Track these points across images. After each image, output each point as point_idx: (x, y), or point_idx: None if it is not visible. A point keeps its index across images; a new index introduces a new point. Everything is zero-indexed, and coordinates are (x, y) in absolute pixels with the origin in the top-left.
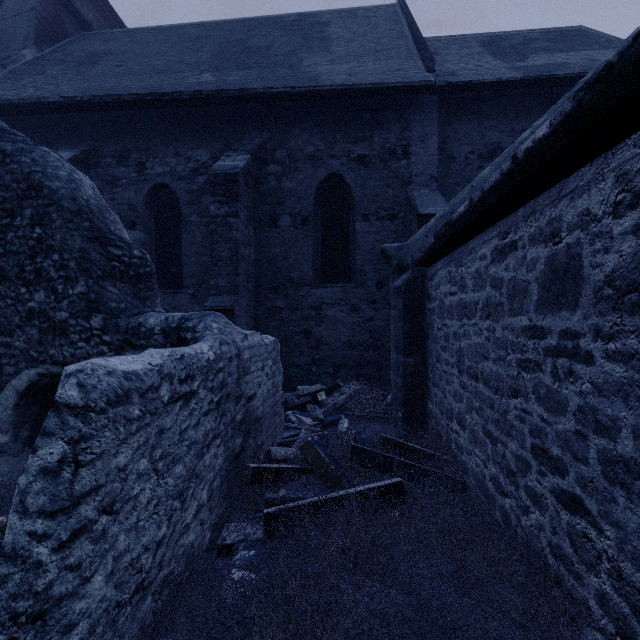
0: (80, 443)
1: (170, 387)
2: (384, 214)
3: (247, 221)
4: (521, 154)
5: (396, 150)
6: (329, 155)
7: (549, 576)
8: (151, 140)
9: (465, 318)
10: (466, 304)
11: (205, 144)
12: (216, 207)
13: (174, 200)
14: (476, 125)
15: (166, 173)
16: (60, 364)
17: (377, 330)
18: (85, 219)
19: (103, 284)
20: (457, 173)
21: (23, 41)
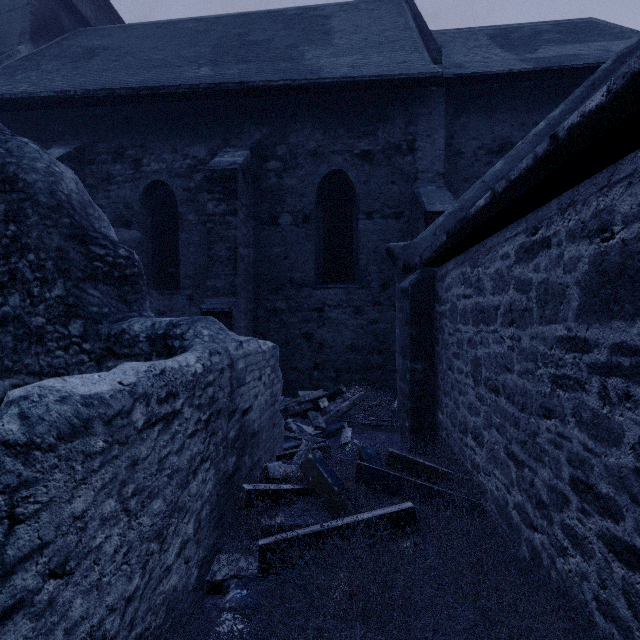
0: (20, 491)
1: (146, 409)
2: (389, 212)
3: (246, 219)
4: (563, 132)
5: (401, 145)
6: (331, 151)
7: (596, 636)
8: (147, 136)
9: (482, 324)
10: (484, 308)
11: (203, 140)
12: (213, 205)
13: (171, 198)
14: (485, 119)
15: (163, 170)
16: (36, 374)
17: (381, 333)
18: (65, 215)
19: (83, 286)
20: (465, 169)
21: (19, 37)
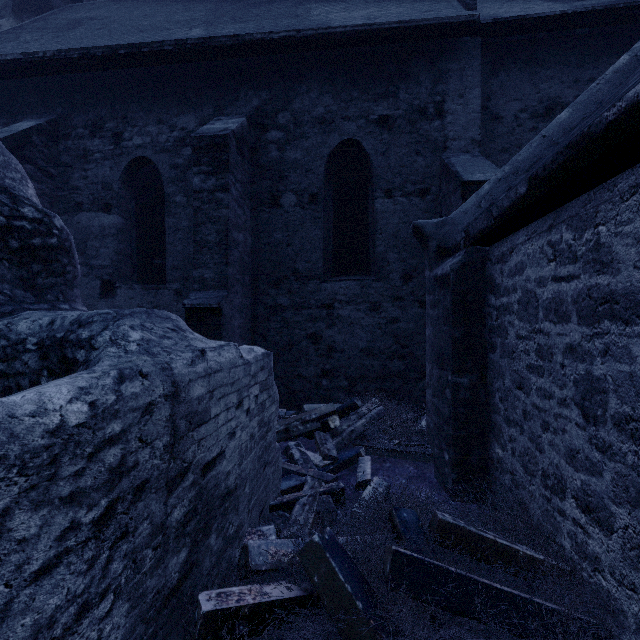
0: None
1: None
2: (412, 189)
3: (241, 199)
4: None
5: (427, 108)
6: (343, 117)
7: None
8: (129, 105)
9: (610, 321)
10: (614, 294)
11: (192, 108)
12: (201, 179)
13: (157, 178)
14: (528, 76)
15: (146, 144)
16: None
17: (403, 334)
18: None
19: None
20: (504, 137)
21: (0, 10)
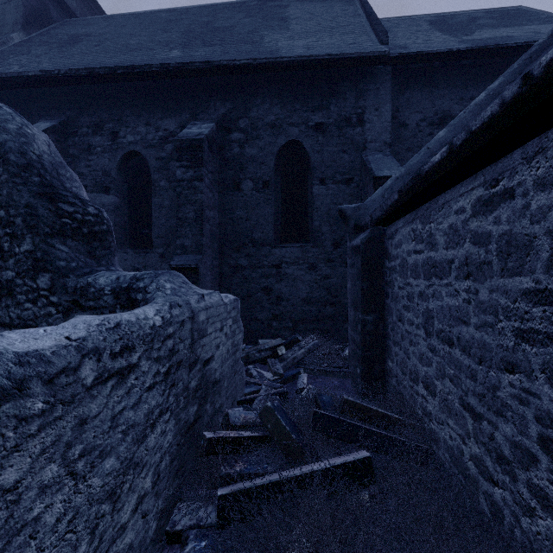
0: None
1: (97, 365)
2: (340, 178)
3: (212, 185)
4: (539, 70)
5: (351, 118)
6: (288, 123)
7: None
8: (123, 111)
9: (435, 277)
10: (436, 262)
11: (173, 114)
12: (182, 171)
13: (145, 167)
14: (427, 94)
15: (137, 141)
16: (7, 326)
17: (333, 287)
18: (35, 174)
19: (51, 242)
20: (409, 139)
21: (12, 26)
